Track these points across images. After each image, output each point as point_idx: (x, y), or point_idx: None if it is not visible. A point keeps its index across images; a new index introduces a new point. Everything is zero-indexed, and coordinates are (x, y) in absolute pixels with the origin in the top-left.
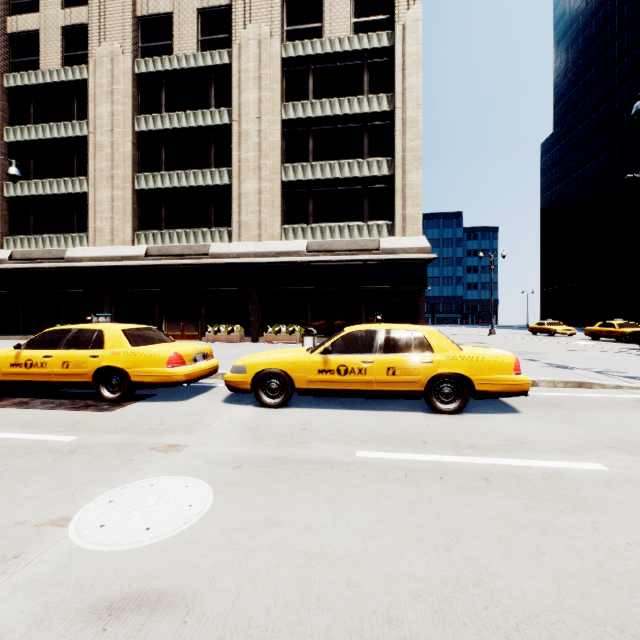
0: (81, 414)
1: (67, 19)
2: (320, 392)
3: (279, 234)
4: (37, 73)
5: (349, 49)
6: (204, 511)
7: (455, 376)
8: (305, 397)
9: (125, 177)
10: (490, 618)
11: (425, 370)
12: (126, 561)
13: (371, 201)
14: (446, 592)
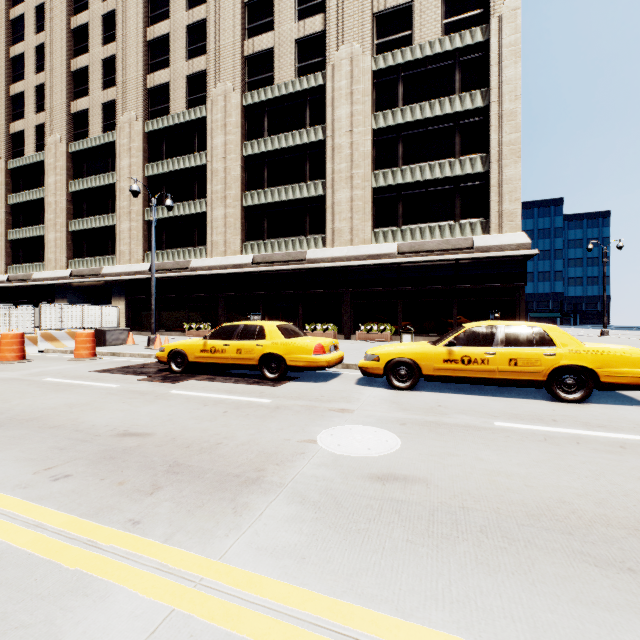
0: (258, 387)
1: (190, 69)
2: (444, 378)
3: (370, 238)
4: (168, 117)
5: (440, 51)
6: (399, 444)
7: (578, 368)
8: (424, 384)
9: (235, 196)
10: (638, 509)
11: (547, 362)
12: (369, 461)
13: (463, 199)
14: (601, 496)
